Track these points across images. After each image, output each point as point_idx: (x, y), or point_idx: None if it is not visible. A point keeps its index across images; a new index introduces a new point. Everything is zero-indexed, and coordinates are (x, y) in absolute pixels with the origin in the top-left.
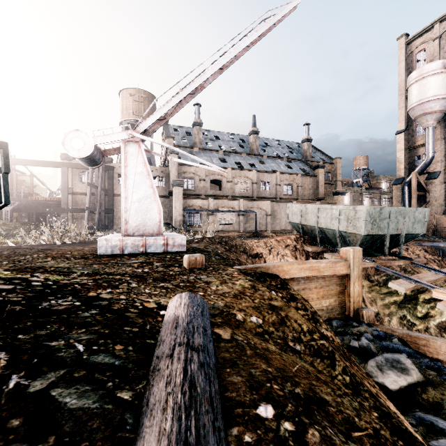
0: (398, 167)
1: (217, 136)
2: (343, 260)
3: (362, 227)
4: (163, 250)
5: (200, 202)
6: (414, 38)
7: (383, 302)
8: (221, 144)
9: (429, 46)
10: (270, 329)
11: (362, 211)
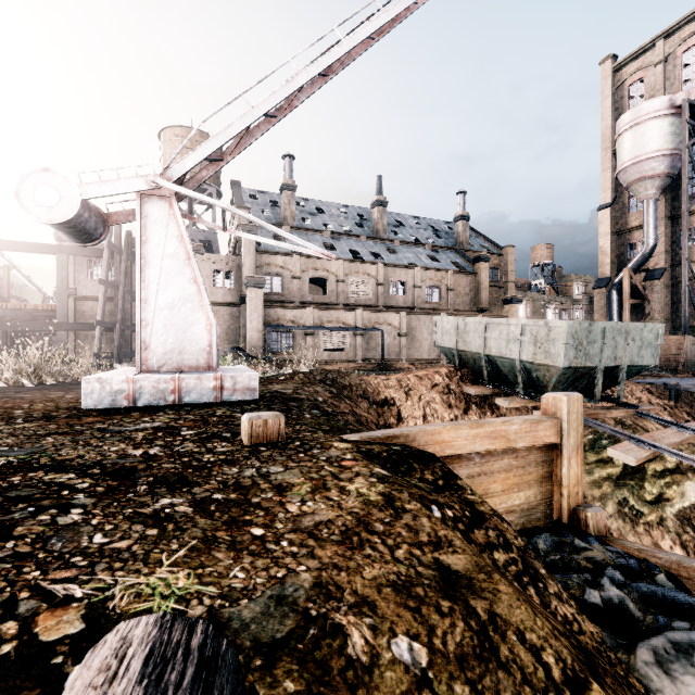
0: (602, 261)
1: (321, 208)
2: (550, 417)
3: (561, 355)
4: (214, 399)
5: (292, 313)
6: (626, 62)
7: (591, 476)
8: (326, 221)
9: (648, 74)
10: (456, 690)
11: (560, 328)
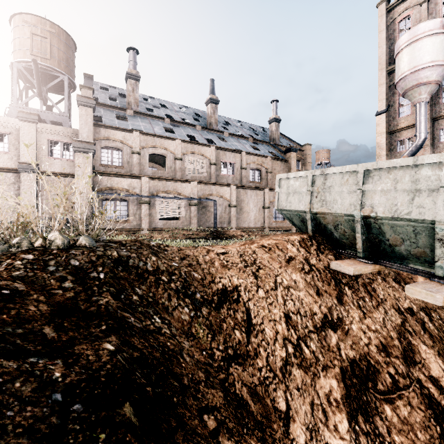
0: (379, 154)
1: (165, 105)
2: None
3: None
4: None
5: (126, 182)
6: (398, 3)
7: None
8: (168, 113)
9: (415, 12)
10: None
11: None
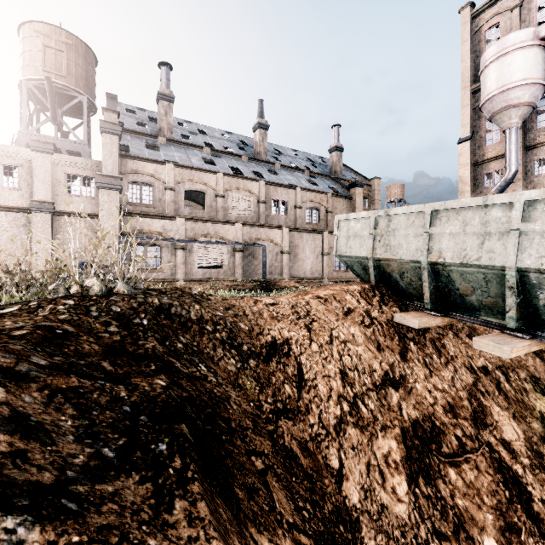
0: (462, 189)
1: (203, 131)
2: None
3: None
4: None
5: (158, 224)
6: (484, 8)
7: None
8: (208, 140)
9: (504, 19)
10: None
11: None
